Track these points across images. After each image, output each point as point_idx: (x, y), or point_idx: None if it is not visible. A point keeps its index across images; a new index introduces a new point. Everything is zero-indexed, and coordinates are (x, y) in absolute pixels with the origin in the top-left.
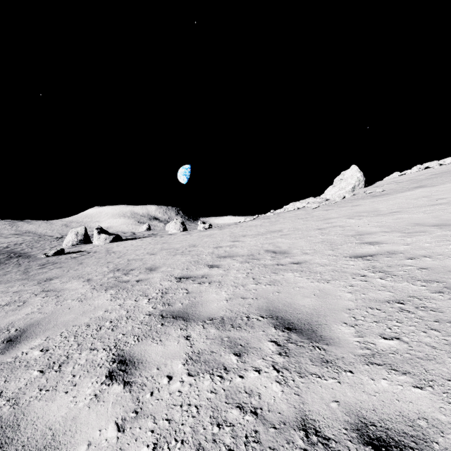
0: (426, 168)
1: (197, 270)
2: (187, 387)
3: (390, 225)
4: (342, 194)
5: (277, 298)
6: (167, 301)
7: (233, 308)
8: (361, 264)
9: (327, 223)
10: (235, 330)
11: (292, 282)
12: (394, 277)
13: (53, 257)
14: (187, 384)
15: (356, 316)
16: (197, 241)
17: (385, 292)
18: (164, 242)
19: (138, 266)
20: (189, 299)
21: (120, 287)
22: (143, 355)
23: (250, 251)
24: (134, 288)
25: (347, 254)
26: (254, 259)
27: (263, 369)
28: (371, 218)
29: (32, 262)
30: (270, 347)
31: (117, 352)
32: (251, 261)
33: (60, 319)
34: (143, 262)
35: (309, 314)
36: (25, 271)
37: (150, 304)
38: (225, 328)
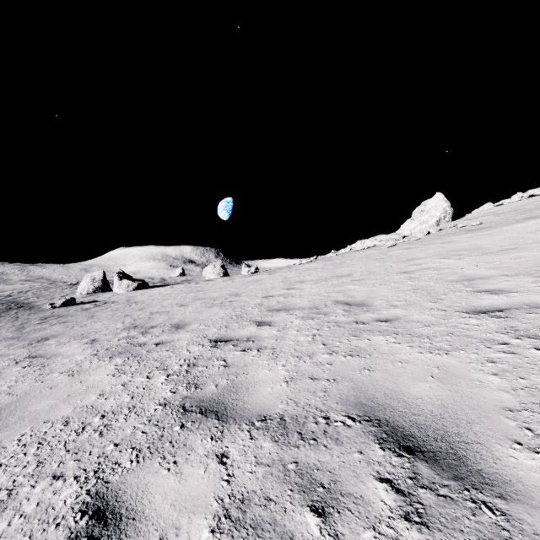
0: (531, 197)
1: (240, 329)
2: None
3: (510, 266)
4: (425, 229)
5: (369, 381)
6: (194, 379)
7: (299, 397)
8: (490, 324)
9: (413, 264)
10: (307, 445)
11: (387, 353)
12: None
13: (61, 308)
14: None
15: (531, 425)
16: (241, 288)
17: None
18: (199, 290)
19: (162, 321)
20: (227, 378)
21: (131, 353)
22: (139, 498)
23: (312, 302)
24: (151, 356)
25: (460, 307)
26: (320, 314)
27: None
28: (475, 257)
29: (33, 315)
30: (382, 496)
31: (95, 487)
32: (316, 317)
33: (30, 407)
34: (169, 316)
35: (437, 417)
36: (19, 327)
37: (168, 385)
38: (288, 439)
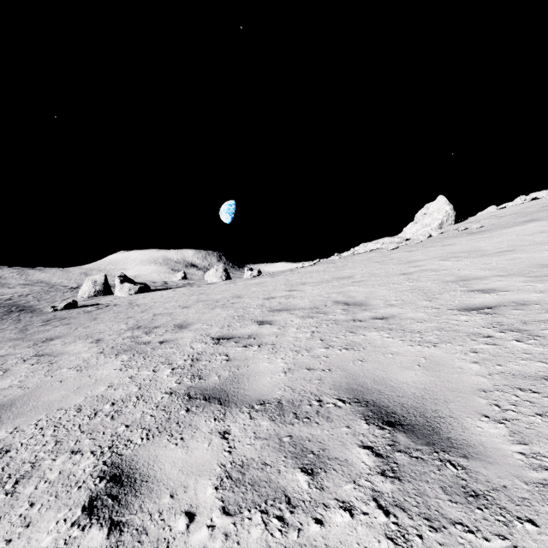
0: (533, 200)
1: (242, 327)
2: (220, 542)
3: (505, 267)
4: (428, 232)
5: (361, 370)
6: (198, 372)
7: (295, 385)
8: (478, 320)
9: (413, 266)
10: (301, 423)
11: (379, 346)
12: (539, 338)
13: (63, 311)
14: (219, 533)
15: (499, 402)
16: (243, 291)
17: (535, 363)
18: (201, 293)
19: (165, 322)
20: (229, 370)
21: (136, 350)
22: (151, 466)
23: (313, 302)
24: (155, 352)
25: (453, 305)
26: (320, 313)
27: (357, 506)
28: (473, 259)
29: (35, 317)
30: (363, 459)
31: (111, 459)
32: (315, 316)
33: (43, 398)
34: (172, 317)
35: (419, 398)
36: (22, 329)
37: (173, 377)
38: (284, 418)
